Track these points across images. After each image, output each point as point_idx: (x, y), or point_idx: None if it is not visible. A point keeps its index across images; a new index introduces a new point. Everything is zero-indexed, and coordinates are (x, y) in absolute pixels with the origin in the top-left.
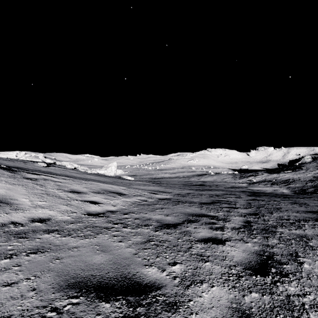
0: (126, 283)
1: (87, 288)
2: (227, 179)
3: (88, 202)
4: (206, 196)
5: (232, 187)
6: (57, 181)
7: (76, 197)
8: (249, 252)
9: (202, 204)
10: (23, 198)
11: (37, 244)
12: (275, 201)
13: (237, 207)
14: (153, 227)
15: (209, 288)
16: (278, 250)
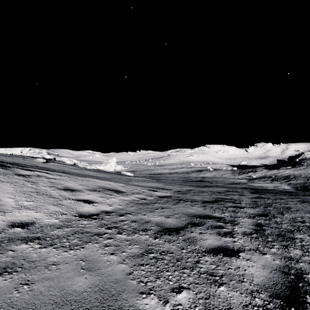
0: None
1: None
2: (226, 175)
3: (82, 201)
4: (208, 193)
5: (232, 183)
6: (51, 178)
7: (69, 195)
8: (270, 268)
9: (205, 203)
10: (7, 198)
11: (6, 260)
12: (282, 200)
13: (243, 206)
14: (152, 232)
15: None
16: (306, 266)
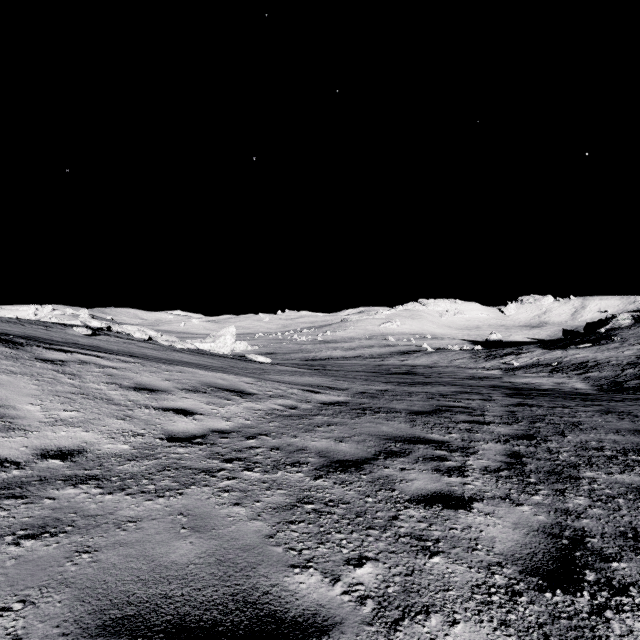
0: (246, 619)
1: (150, 634)
2: (460, 361)
3: (172, 411)
4: (420, 396)
5: (472, 378)
6: (108, 366)
7: (146, 399)
8: (527, 528)
9: (414, 416)
10: (27, 405)
11: (43, 514)
12: (566, 409)
13: (487, 421)
14: (311, 468)
15: (447, 629)
16: (594, 524)
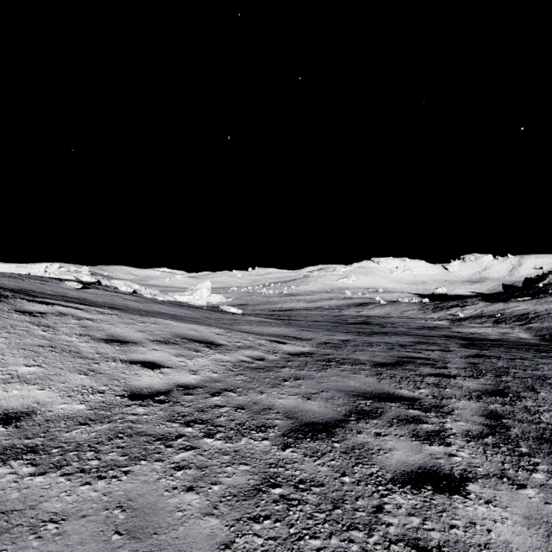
0: None
1: None
2: (410, 312)
3: (139, 364)
4: (381, 346)
5: (423, 328)
6: (85, 318)
7: (115, 352)
8: (544, 525)
9: (379, 368)
10: None
11: None
12: (525, 361)
13: (453, 374)
14: (278, 433)
15: None
16: None
